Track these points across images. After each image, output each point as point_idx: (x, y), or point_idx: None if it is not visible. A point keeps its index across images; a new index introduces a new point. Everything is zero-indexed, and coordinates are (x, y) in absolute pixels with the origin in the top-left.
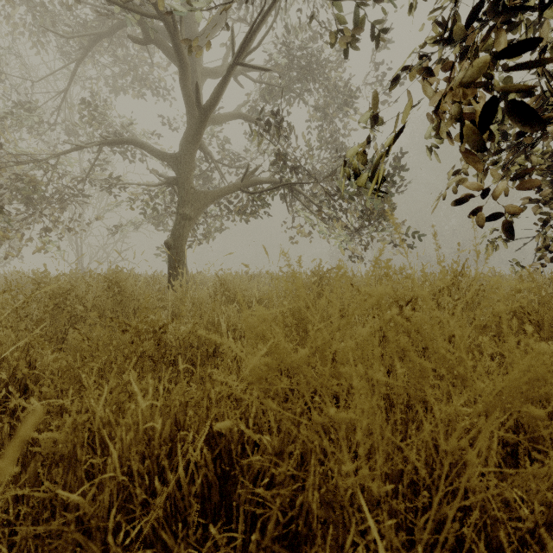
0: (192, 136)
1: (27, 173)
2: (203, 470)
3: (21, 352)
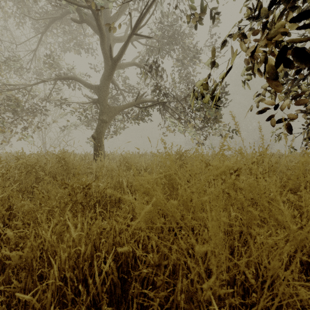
0: (107, 75)
1: (13, 96)
2: (111, 276)
3: (4, 199)
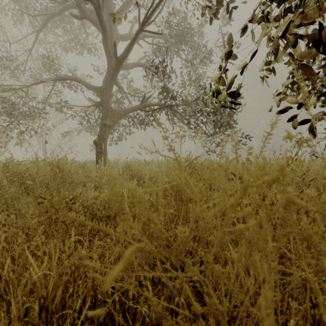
0: (110, 75)
1: (9, 98)
2: None
3: None
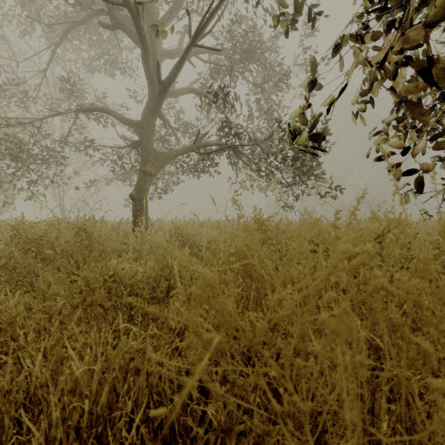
0: (152, 105)
1: (15, 137)
2: None
3: None
